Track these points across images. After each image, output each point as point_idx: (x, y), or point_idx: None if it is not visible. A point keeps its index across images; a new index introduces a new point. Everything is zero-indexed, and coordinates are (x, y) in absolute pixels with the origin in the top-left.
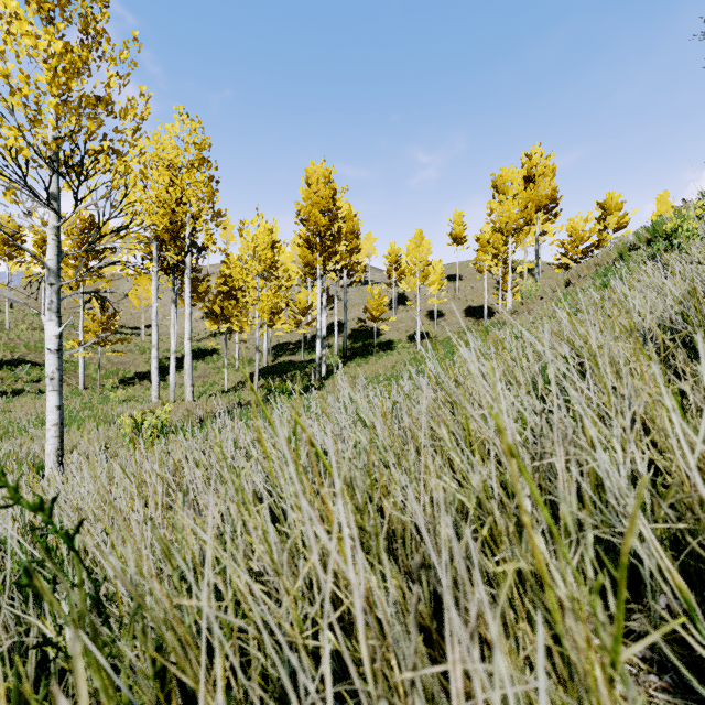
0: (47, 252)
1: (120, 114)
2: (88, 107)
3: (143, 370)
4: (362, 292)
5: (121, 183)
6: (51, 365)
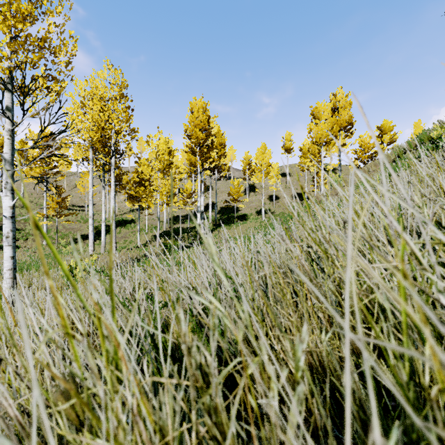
0: (4, 148)
1: (55, 50)
2: (31, 43)
3: (86, 233)
4: (227, 184)
5: (56, 99)
6: (6, 227)
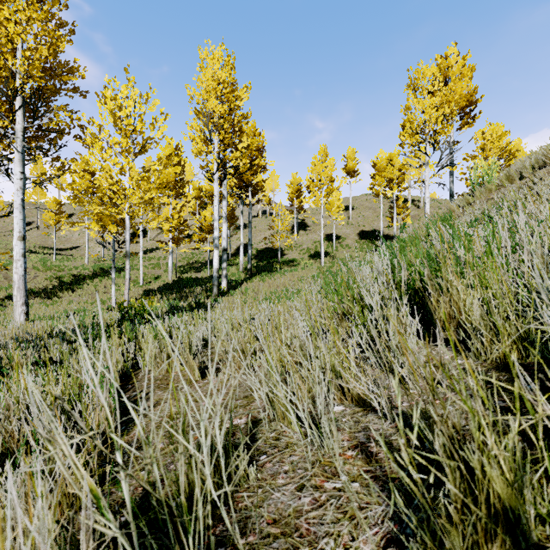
0: None
1: None
2: None
3: (40, 287)
4: (268, 221)
5: None
6: None
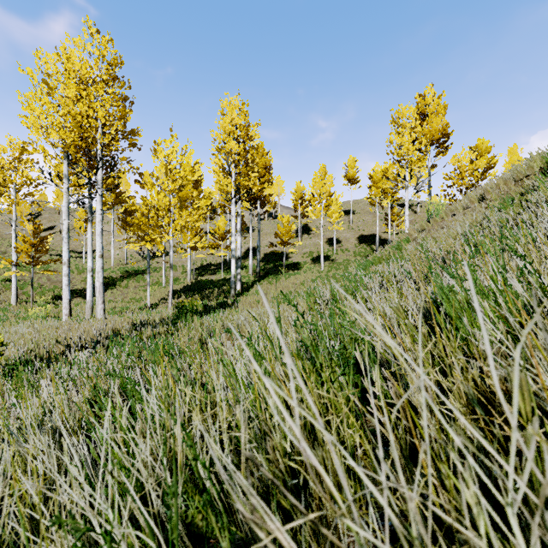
0: None
1: None
2: None
3: (79, 288)
4: (273, 224)
5: None
6: None
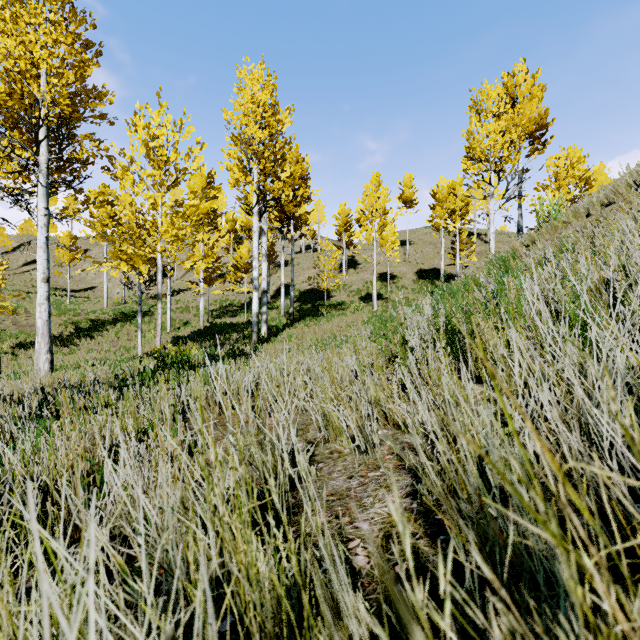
0: None
1: None
2: None
3: (54, 333)
4: (312, 257)
5: None
6: None
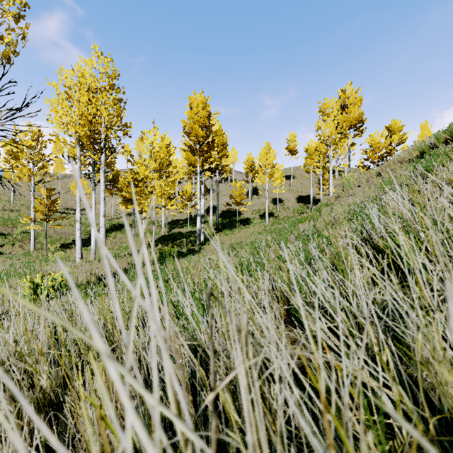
0: None
1: None
2: None
3: None
4: (229, 186)
5: None
6: None
